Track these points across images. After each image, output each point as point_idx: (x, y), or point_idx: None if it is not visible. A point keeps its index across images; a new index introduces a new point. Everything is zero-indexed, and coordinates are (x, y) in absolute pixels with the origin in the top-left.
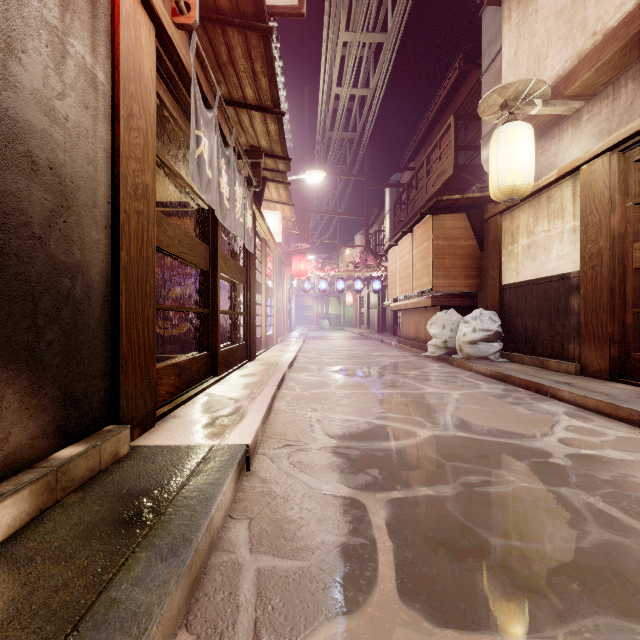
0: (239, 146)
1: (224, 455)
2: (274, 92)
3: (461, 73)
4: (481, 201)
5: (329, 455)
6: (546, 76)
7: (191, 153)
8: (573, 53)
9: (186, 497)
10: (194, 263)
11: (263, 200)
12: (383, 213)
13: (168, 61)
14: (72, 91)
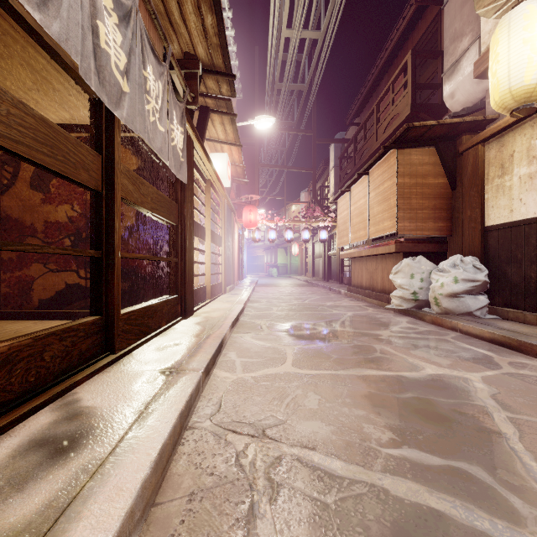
0: (155, 19)
1: None
2: None
3: (416, 13)
4: (456, 130)
5: None
6: None
7: None
8: None
9: None
10: (54, 169)
11: (209, 140)
12: (327, 170)
13: None
14: None
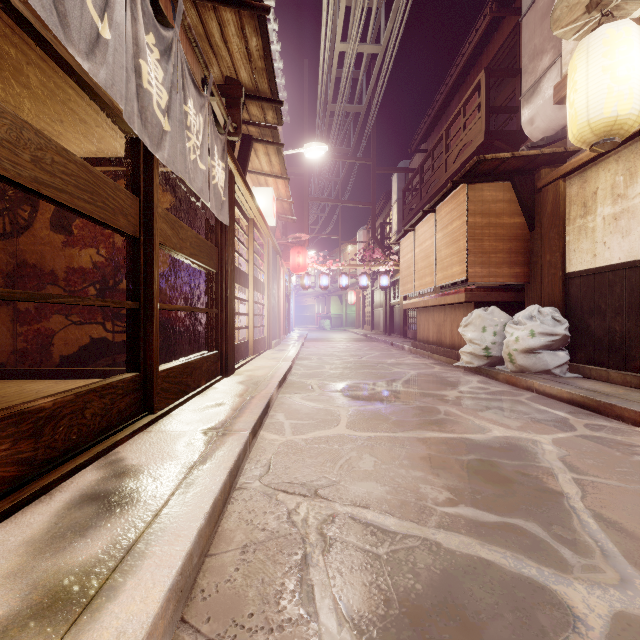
0: (196, 47)
1: None
2: None
3: (490, 24)
4: (534, 163)
5: None
6: None
7: None
8: None
9: None
10: (94, 216)
11: (251, 172)
12: (389, 205)
13: None
14: None
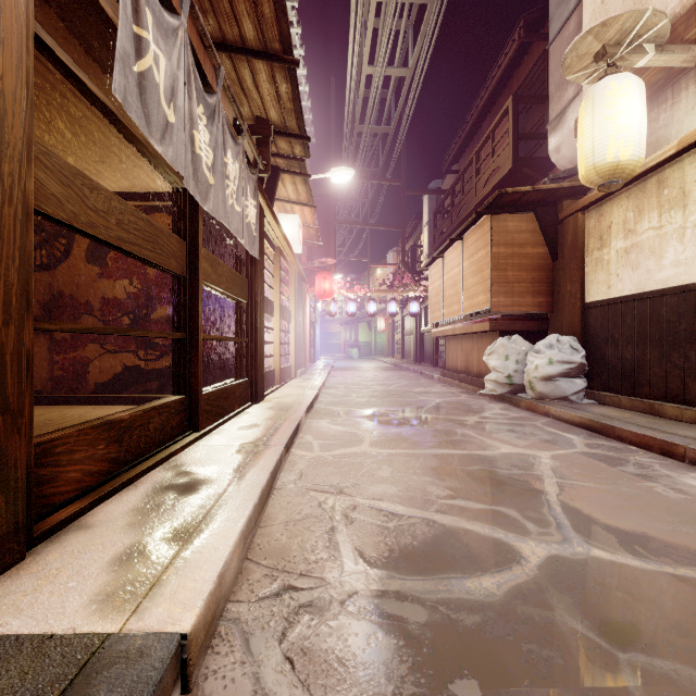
0: (233, 102)
1: (108, 690)
2: (283, 25)
3: (520, 48)
4: (555, 195)
5: (366, 624)
6: None
7: (121, 56)
8: None
9: None
10: (155, 262)
11: (278, 200)
12: (420, 226)
13: None
14: None
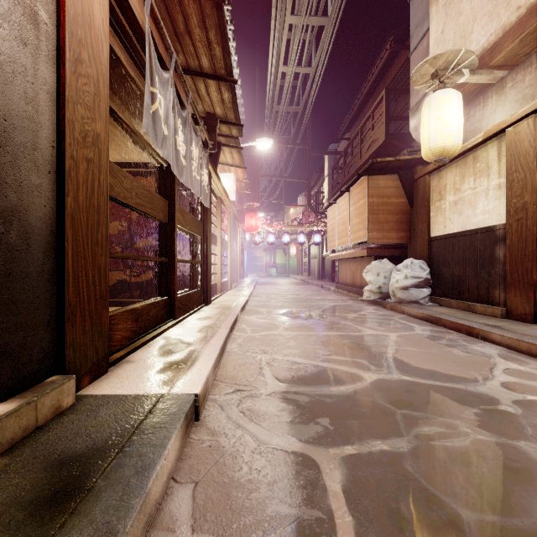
0: (195, 110)
1: (171, 407)
2: (227, 61)
3: (391, 53)
4: (411, 163)
5: (279, 402)
6: (471, 49)
7: (146, 107)
8: (498, 27)
9: (122, 464)
10: (152, 215)
11: (219, 163)
12: (322, 177)
13: (123, 18)
14: (5, 22)
